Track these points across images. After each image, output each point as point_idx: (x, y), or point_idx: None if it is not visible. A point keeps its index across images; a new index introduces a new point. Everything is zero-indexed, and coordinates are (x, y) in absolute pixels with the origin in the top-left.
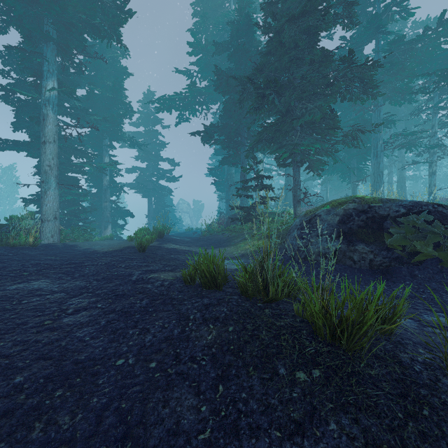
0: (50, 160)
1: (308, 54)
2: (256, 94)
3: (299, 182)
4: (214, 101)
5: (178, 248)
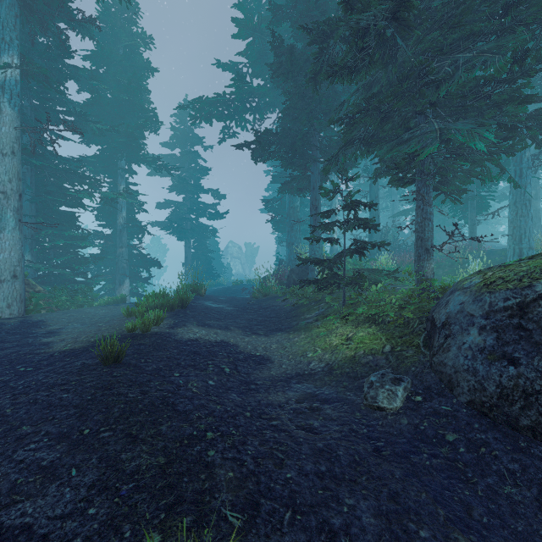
0: (4, 183)
1: None
2: (353, 36)
3: (429, 213)
4: (271, 106)
5: (201, 339)
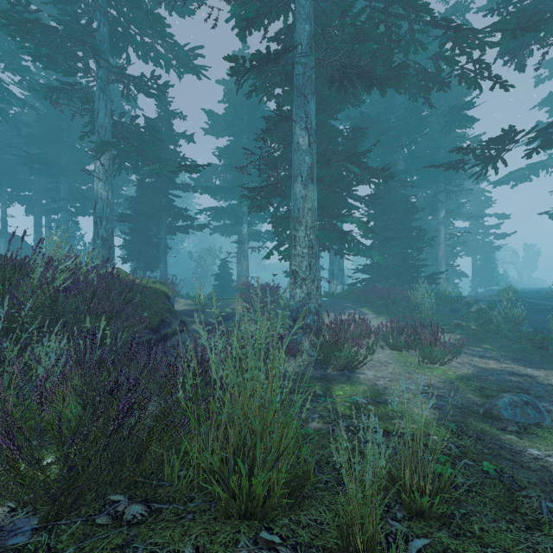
0: (442, 253)
1: None
2: None
3: None
4: None
5: (535, 302)
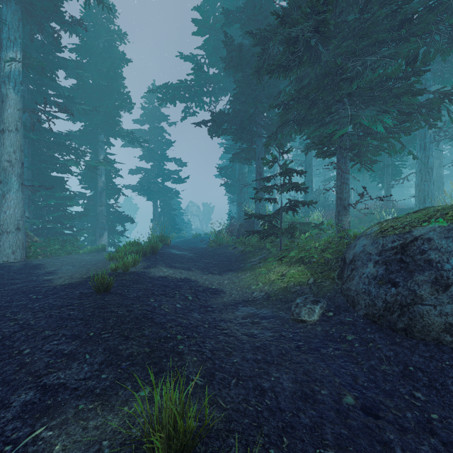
0: (10, 154)
1: None
2: (286, 43)
3: (346, 179)
4: (224, 90)
5: (169, 276)
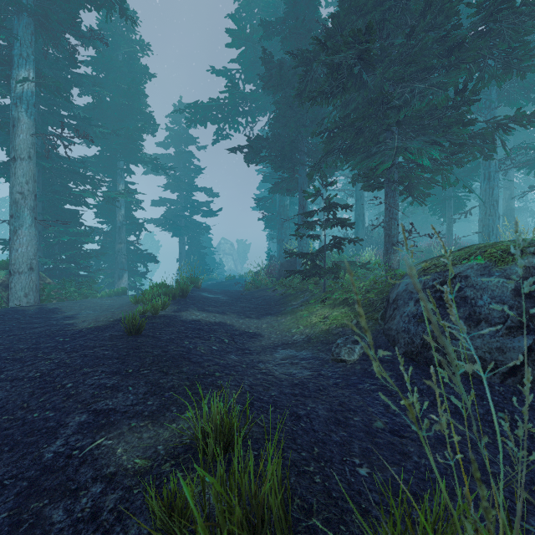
0: (22, 185)
1: (415, 3)
2: (329, 68)
3: (395, 214)
4: (262, 110)
5: (202, 320)
